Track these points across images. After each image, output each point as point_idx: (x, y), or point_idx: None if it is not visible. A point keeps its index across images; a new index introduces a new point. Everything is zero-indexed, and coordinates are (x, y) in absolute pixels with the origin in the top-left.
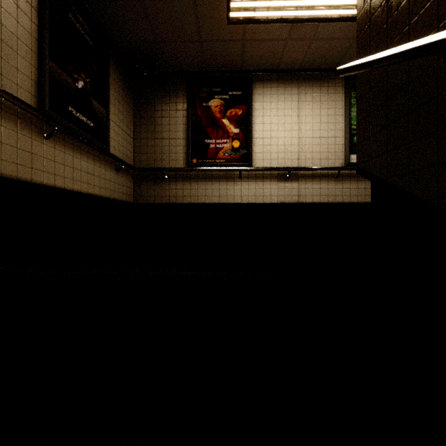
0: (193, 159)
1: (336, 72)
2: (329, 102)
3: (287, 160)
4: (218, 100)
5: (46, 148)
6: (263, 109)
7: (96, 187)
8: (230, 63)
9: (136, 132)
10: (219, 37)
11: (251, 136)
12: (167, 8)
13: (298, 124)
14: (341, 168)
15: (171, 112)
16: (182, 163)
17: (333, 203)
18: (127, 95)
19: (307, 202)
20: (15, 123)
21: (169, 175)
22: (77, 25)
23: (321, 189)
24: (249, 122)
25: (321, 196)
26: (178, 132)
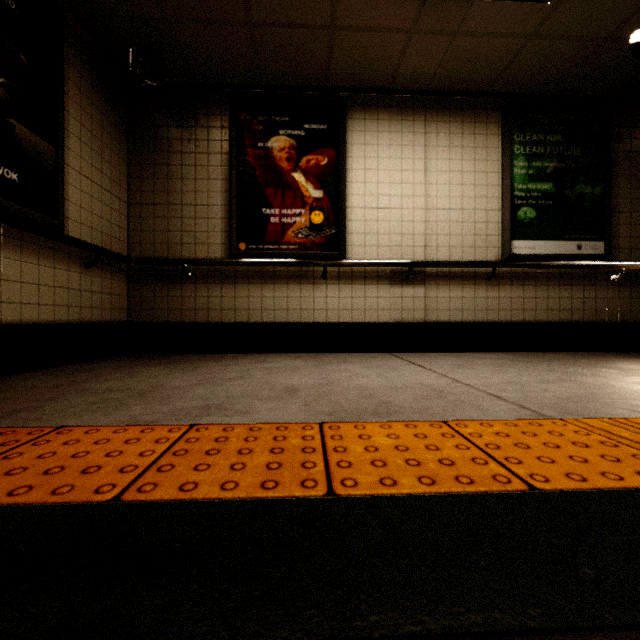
0: (240, 244)
1: (633, 45)
2: (478, 150)
3: (406, 248)
4: (285, 137)
5: None
6: (364, 156)
7: (28, 306)
8: (306, 72)
9: (132, 191)
10: (287, 17)
11: (345, 204)
12: None
13: (425, 185)
14: (497, 264)
15: (200, 156)
16: (219, 249)
17: (483, 322)
18: (114, 122)
19: (440, 321)
20: None
21: (196, 271)
22: None
23: (464, 298)
24: (341, 180)
25: (464, 311)
26: (211, 192)
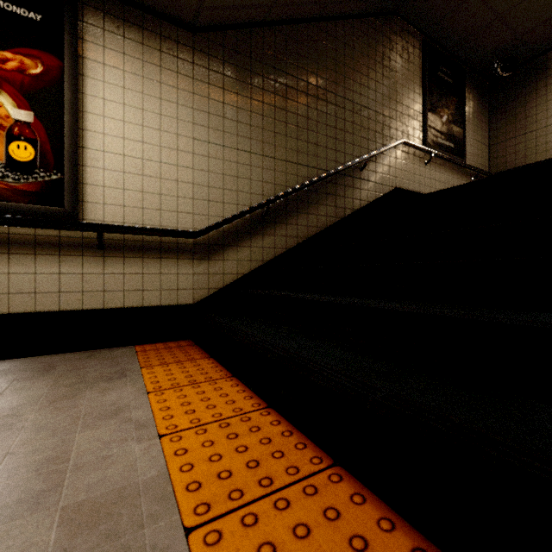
0: None
1: None
2: None
3: None
4: None
5: (425, 171)
6: None
7: None
8: None
9: (491, 139)
10: None
11: None
12: (529, 3)
13: None
14: None
15: (539, 99)
16: None
17: None
18: (482, 106)
19: None
20: (413, 160)
21: None
22: (442, 76)
23: None
24: None
25: None
26: (548, 117)
